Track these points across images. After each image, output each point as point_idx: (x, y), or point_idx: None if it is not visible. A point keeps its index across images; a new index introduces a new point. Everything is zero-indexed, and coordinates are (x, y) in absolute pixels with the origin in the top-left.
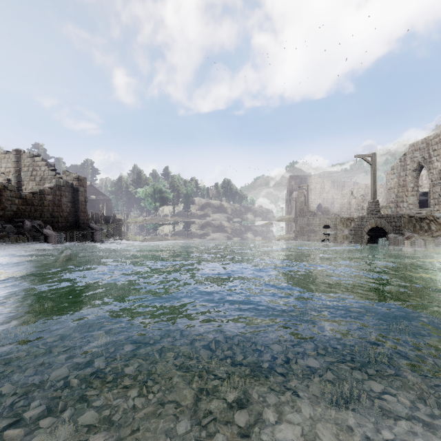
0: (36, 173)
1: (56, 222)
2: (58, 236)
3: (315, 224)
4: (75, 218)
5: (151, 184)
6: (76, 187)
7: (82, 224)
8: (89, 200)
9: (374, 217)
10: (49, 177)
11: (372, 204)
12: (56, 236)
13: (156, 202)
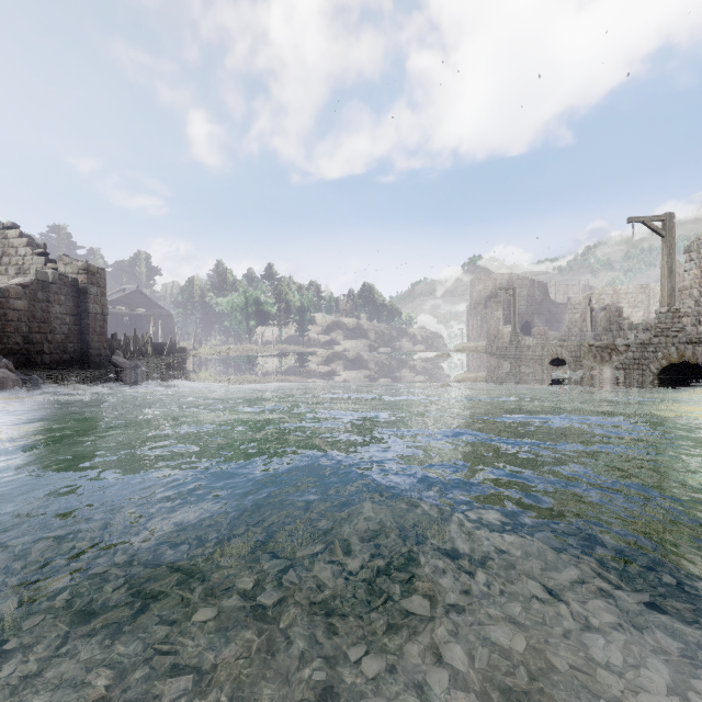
0: (8, 260)
1: (38, 352)
2: (25, 382)
3: (532, 358)
4: (81, 346)
5: (241, 289)
6: (84, 287)
7: (96, 358)
8: (136, 317)
9: (676, 342)
10: (34, 267)
11: (666, 317)
12: (18, 382)
13: (249, 321)
